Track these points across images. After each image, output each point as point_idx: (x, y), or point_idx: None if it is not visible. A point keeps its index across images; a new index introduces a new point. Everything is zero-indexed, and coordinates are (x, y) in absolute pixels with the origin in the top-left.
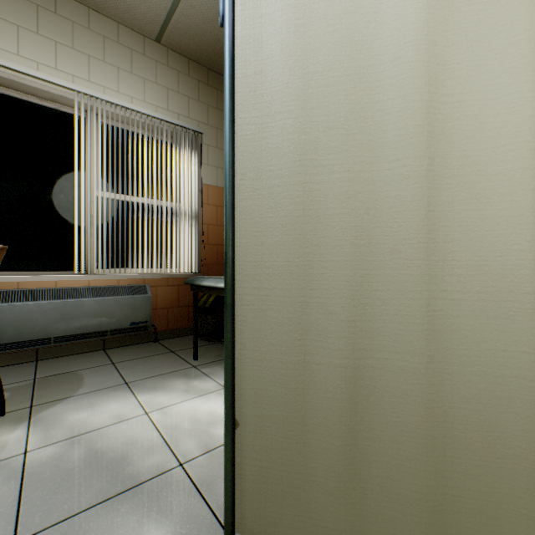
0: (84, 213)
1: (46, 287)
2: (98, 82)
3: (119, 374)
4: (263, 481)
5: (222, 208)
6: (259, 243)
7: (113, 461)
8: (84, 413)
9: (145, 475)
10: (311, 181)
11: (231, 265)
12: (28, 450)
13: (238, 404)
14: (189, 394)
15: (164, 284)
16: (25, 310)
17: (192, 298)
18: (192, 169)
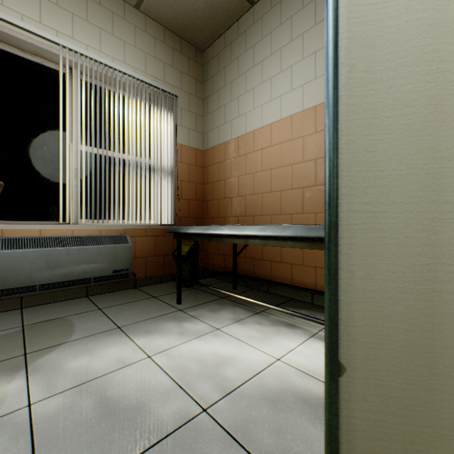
0: (68, 164)
1: (30, 235)
2: (81, 40)
3: (109, 319)
4: (378, 438)
5: (193, 166)
6: (371, 149)
7: (130, 409)
8: (84, 359)
9: (170, 424)
10: (445, 70)
11: (337, 175)
12: (32, 403)
13: (344, 345)
14: (185, 336)
15: (142, 235)
16: (10, 258)
17: (167, 247)
18: (168, 129)
